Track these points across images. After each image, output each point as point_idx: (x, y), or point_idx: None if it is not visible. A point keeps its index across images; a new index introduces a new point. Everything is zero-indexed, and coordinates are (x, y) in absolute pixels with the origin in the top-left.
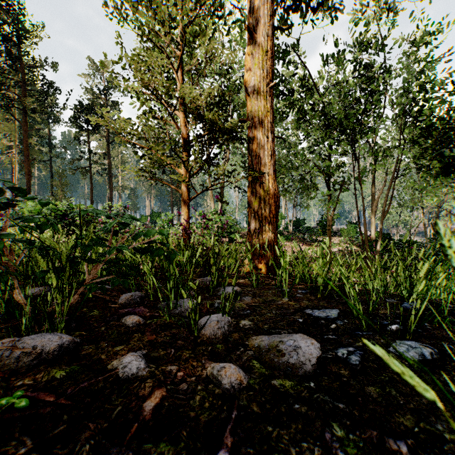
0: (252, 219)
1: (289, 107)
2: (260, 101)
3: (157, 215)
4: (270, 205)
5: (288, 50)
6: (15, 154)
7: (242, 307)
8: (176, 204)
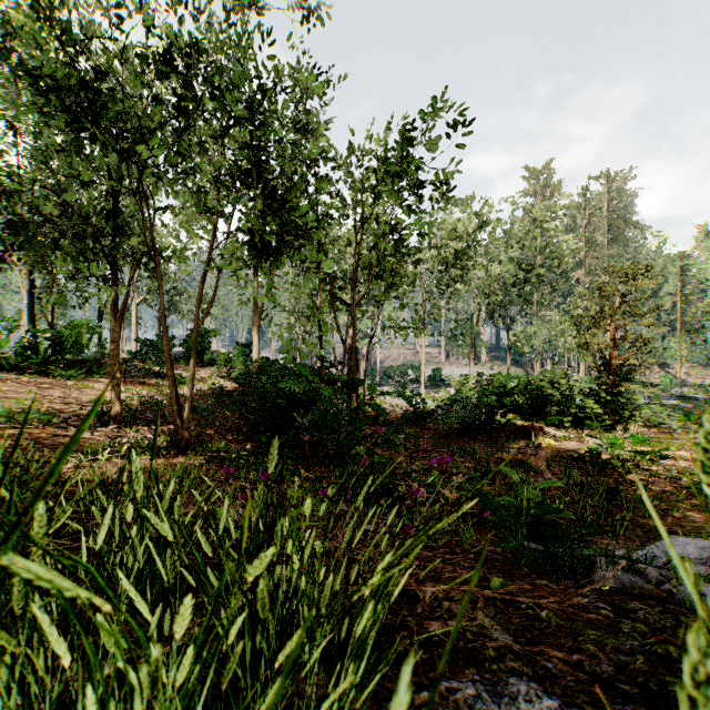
0: None
1: None
2: None
3: None
4: None
5: None
6: None
7: None
8: None
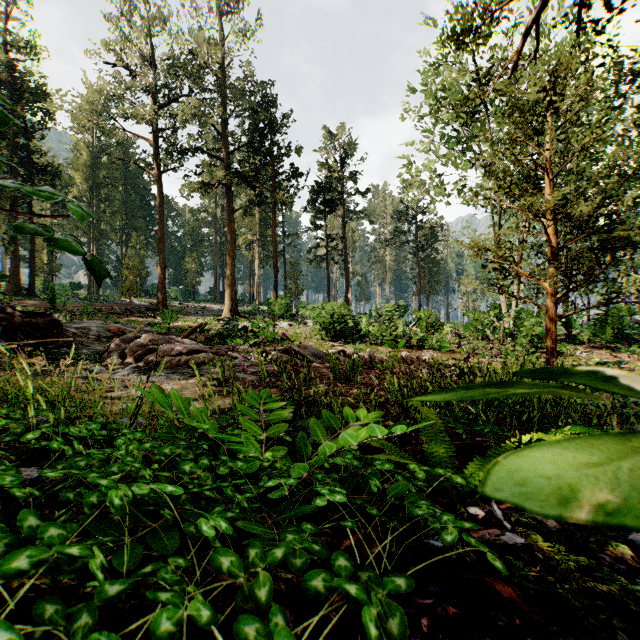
0: None
1: None
2: None
3: (403, 308)
4: None
5: None
6: (256, 248)
7: None
8: (424, 292)
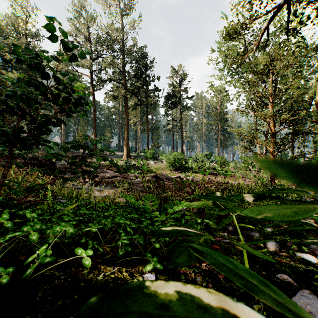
0: None
1: None
2: None
3: (210, 154)
4: None
5: None
6: (138, 125)
7: None
8: (221, 146)
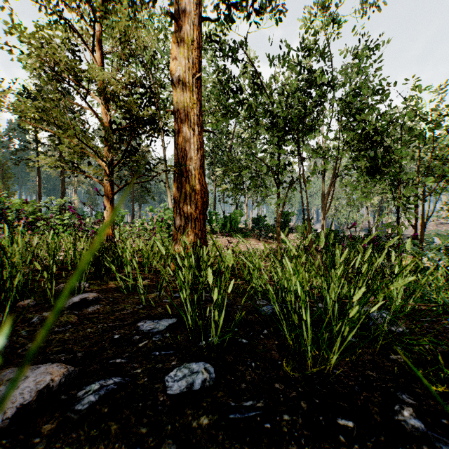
0: (177, 215)
1: (238, 105)
2: (185, 92)
3: None
4: (196, 201)
5: (237, 48)
6: None
7: (67, 321)
8: (138, 200)
